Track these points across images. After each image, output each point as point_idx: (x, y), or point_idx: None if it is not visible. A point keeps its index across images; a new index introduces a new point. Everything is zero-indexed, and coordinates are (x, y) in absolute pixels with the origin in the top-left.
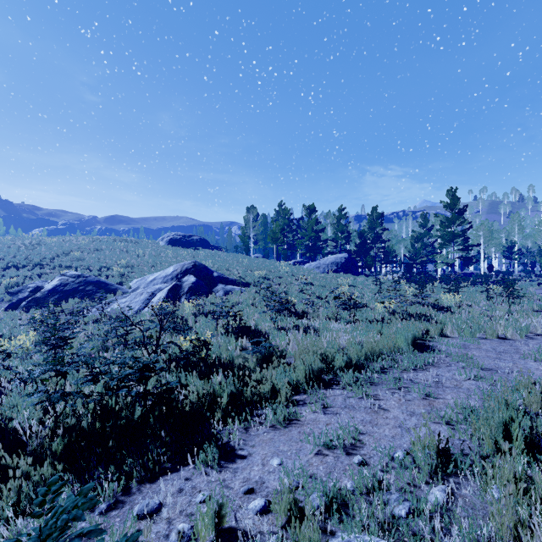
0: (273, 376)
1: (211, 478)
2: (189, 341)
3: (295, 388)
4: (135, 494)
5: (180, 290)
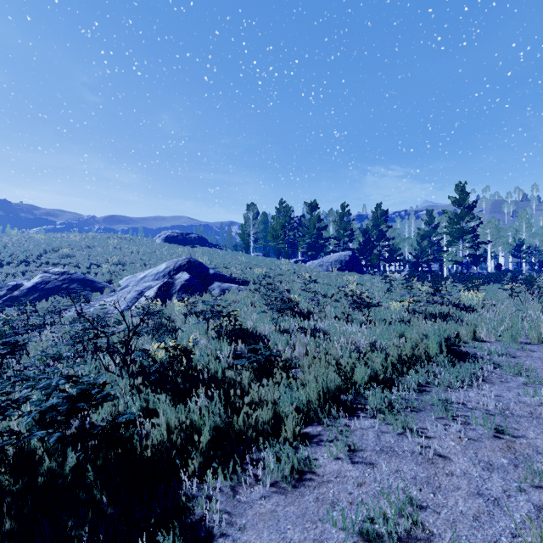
0: (274, 399)
1: None
2: (163, 350)
3: (305, 414)
4: None
5: (172, 288)
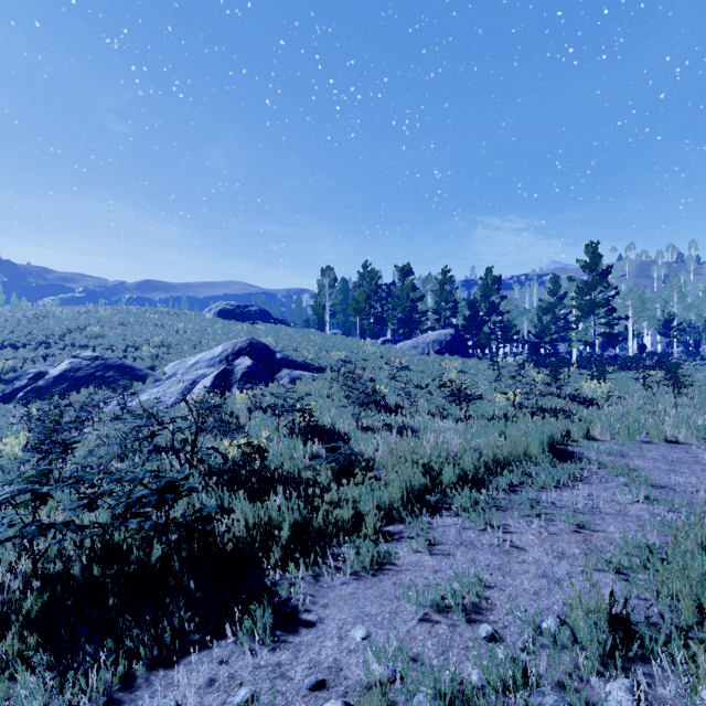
0: (355, 497)
1: (259, 660)
2: (236, 447)
3: (388, 514)
4: (139, 689)
5: (231, 377)
